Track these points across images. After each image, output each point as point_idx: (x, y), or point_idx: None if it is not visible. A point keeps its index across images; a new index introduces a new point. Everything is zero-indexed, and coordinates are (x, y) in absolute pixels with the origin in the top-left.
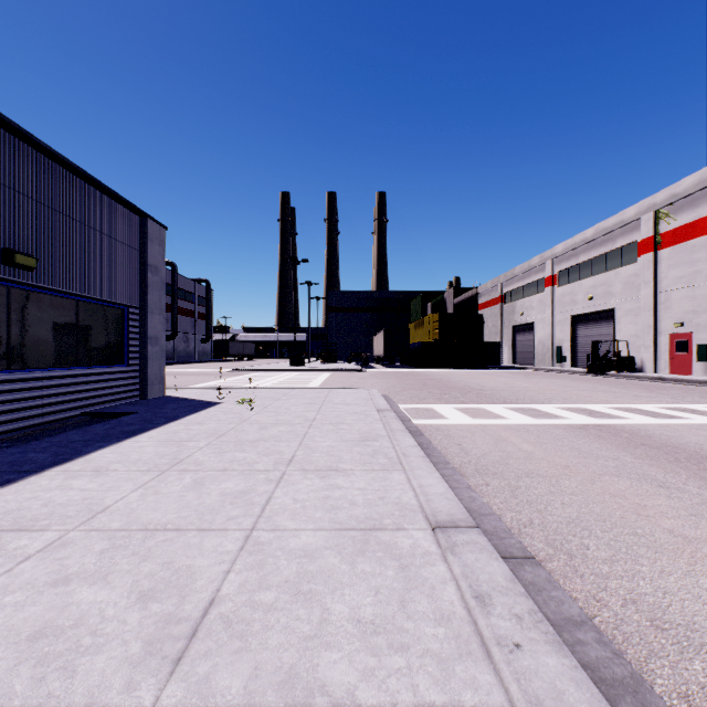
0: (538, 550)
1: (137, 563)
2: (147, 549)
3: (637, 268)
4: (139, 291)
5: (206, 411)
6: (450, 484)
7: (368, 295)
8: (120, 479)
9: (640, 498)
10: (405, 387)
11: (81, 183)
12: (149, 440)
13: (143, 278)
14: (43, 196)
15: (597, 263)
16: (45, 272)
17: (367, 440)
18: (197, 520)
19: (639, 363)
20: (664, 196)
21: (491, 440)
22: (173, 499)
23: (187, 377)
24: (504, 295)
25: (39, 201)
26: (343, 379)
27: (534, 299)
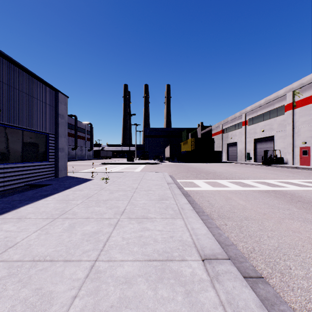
0: (262, 269)
1: (18, 289)
2: (29, 277)
3: (285, 117)
4: (54, 126)
5: (84, 184)
6: (206, 225)
7: (162, 130)
8: (30, 224)
9: (308, 233)
10: (180, 171)
11: (24, 74)
12: (53, 199)
13: (56, 120)
14: (4, 79)
15: (266, 115)
16: (5, 116)
17: (162, 199)
18: (64, 253)
19: (285, 160)
20: (297, 84)
21: (223, 198)
22: (55, 238)
23: (80, 166)
24: (223, 130)
25: (2, 81)
26: (151, 167)
27: (237, 131)
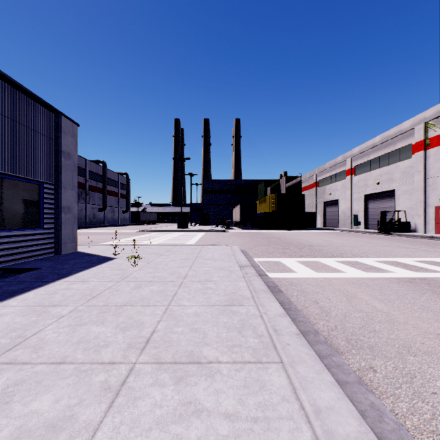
0: None
1: None
2: None
3: (412, 162)
4: (54, 171)
5: (97, 267)
6: (334, 374)
7: (229, 182)
8: None
9: None
10: (256, 243)
11: None
12: (18, 304)
13: (57, 161)
14: None
15: (382, 159)
16: None
17: (233, 304)
18: None
19: (413, 226)
20: (432, 112)
21: (342, 296)
22: None
23: (107, 235)
24: (318, 182)
25: None
26: (212, 237)
27: (338, 184)
